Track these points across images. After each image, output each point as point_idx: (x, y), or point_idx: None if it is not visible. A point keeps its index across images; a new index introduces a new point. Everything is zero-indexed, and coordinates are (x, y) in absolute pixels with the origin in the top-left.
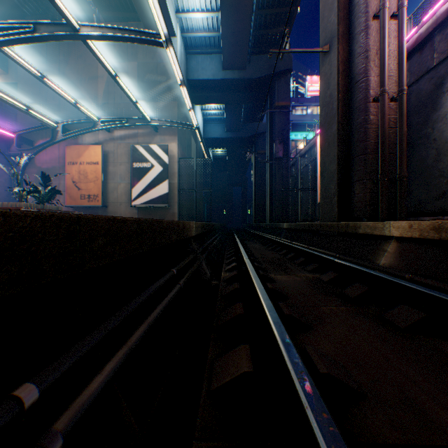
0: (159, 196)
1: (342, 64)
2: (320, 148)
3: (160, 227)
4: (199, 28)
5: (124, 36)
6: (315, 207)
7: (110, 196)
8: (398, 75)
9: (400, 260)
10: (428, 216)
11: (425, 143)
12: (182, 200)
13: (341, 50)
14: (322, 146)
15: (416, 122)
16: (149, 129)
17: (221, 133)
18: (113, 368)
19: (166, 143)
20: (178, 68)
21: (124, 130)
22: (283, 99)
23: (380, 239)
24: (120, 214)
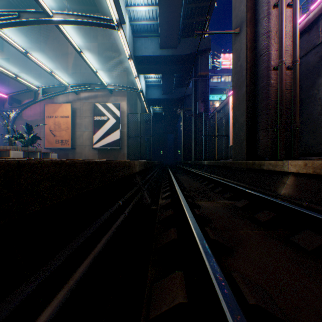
0: (113, 141)
1: (250, 42)
2: (233, 105)
3: (109, 167)
4: (143, 18)
5: (86, 21)
6: (227, 149)
7: (78, 141)
8: (293, 50)
9: (297, 190)
10: (315, 156)
11: (312, 101)
12: (130, 144)
13: (248, 31)
14: (234, 104)
15: (305, 85)
16: (106, 92)
17: (159, 95)
18: (49, 316)
19: (118, 102)
20: (127, 46)
21: (87, 92)
22: (204, 70)
23: (280, 174)
24: (84, 154)
